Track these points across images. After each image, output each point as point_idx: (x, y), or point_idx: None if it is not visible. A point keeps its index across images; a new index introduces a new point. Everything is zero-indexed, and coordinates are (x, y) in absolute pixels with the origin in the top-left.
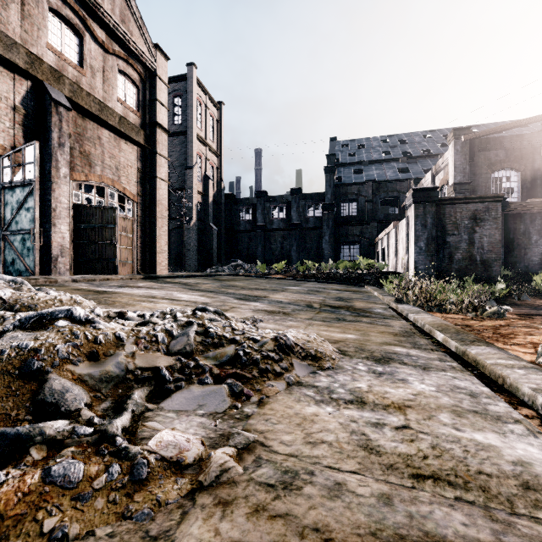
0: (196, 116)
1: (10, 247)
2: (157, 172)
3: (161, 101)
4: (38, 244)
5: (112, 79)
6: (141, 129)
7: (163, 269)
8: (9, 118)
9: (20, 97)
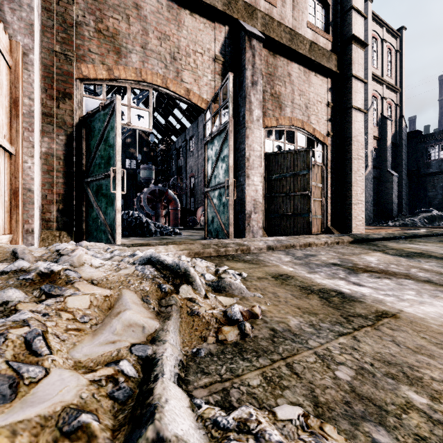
0: (370, 54)
1: (210, 204)
2: (351, 100)
3: (356, 8)
4: (231, 198)
5: (301, 3)
6: (331, 53)
7: (358, 225)
8: (211, 71)
9: (219, 46)
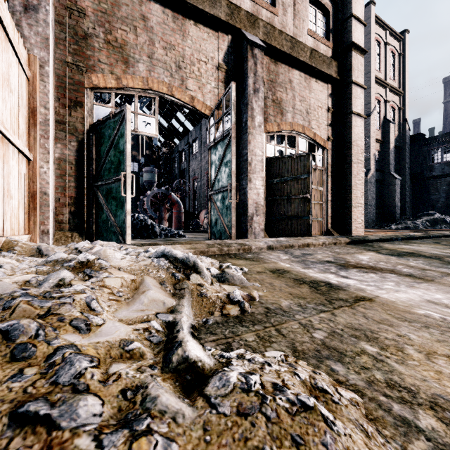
0: (373, 58)
1: (214, 207)
2: (351, 106)
3: (356, 16)
4: (234, 201)
5: (302, 11)
6: (332, 59)
7: (358, 227)
8: (214, 78)
9: (222, 54)
